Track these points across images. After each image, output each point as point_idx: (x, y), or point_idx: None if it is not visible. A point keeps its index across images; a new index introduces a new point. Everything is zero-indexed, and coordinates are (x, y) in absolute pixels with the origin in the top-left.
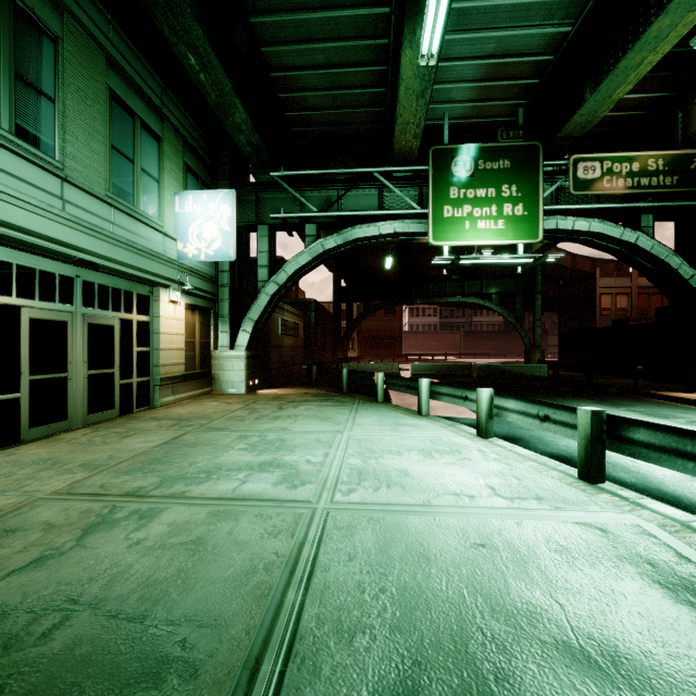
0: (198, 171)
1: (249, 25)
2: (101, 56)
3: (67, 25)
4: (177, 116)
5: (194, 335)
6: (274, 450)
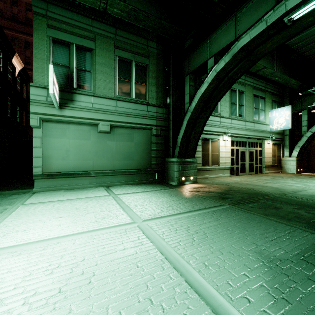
0: (276, 100)
1: (296, 52)
2: (251, 88)
3: (246, 87)
4: (269, 88)
5: (274, 153)
6: (303, 182)
